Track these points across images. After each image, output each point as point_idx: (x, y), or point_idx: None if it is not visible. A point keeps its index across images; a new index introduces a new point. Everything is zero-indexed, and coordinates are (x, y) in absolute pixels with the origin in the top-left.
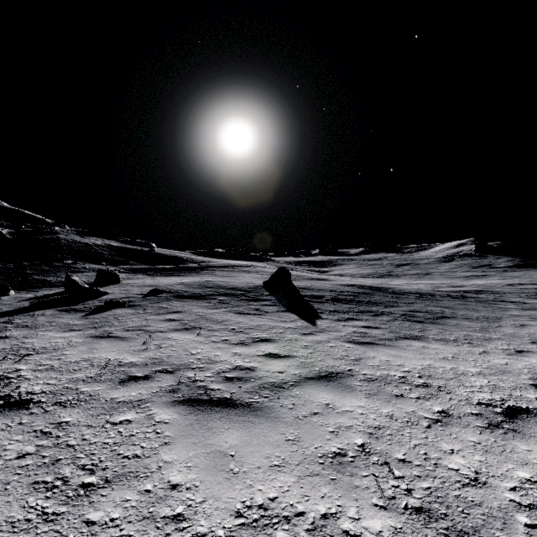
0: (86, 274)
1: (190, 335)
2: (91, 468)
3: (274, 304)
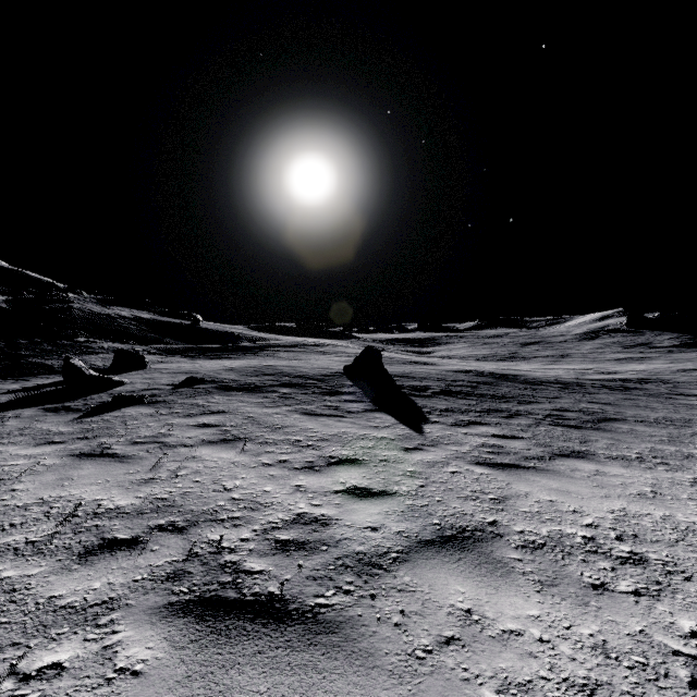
0: (103, 356)
1: (230, 451)
2: None
3: (360, 399)
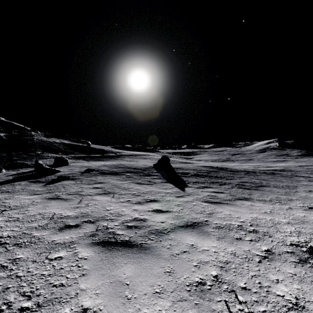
0: (49, 160)
1: (107, 197)
2: (29, 295)
3: (160, 177)
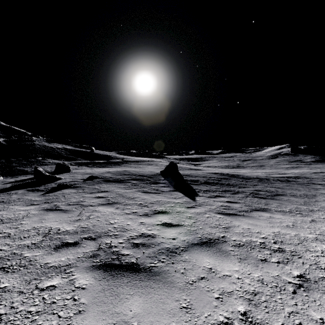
0: (50, 166)
1: (111, 208)
2: None
3: (167, 185)
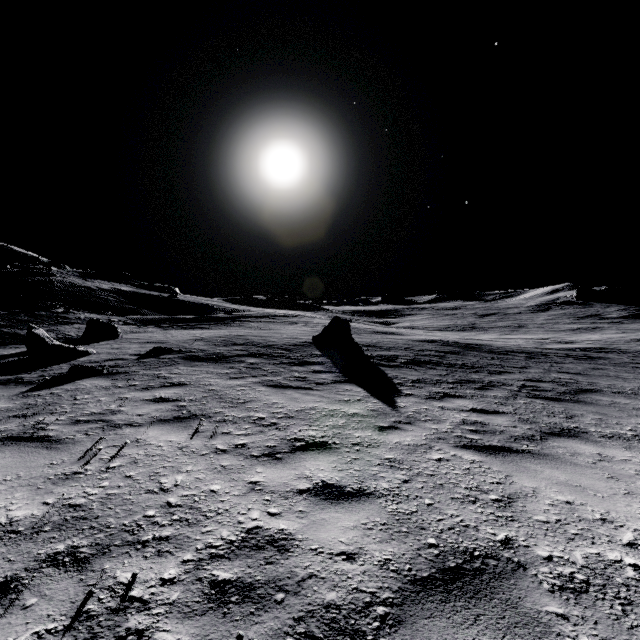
0: (77, 327)
1: (181, 433)
2: None
3: (329, 369)
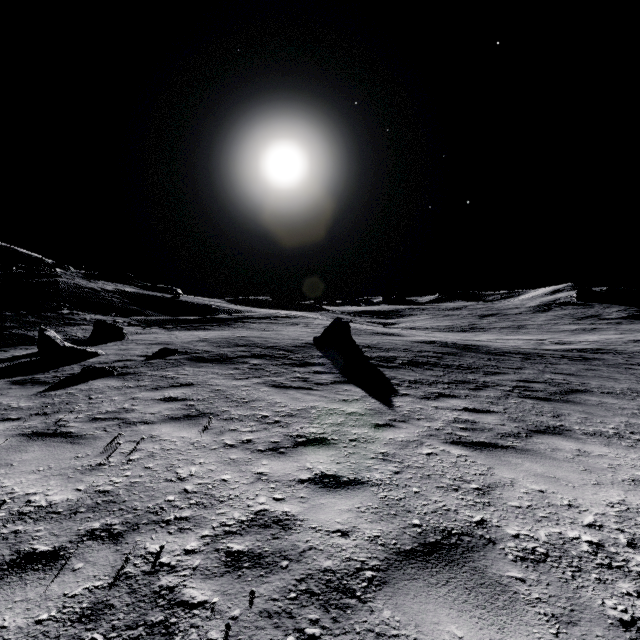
0: (84, 328)
1: (192, 429)
2: None
3: (329, 370)
